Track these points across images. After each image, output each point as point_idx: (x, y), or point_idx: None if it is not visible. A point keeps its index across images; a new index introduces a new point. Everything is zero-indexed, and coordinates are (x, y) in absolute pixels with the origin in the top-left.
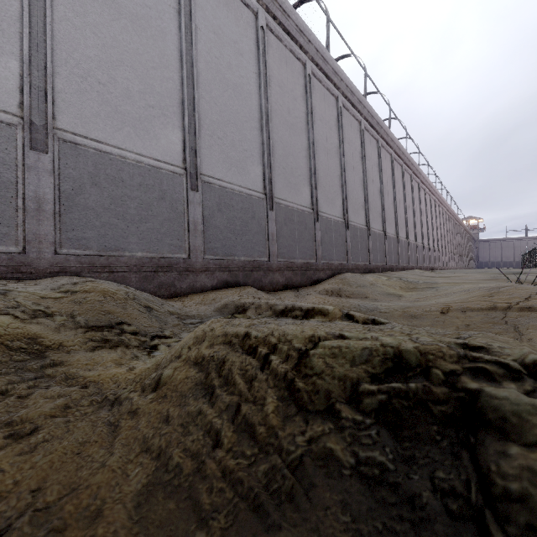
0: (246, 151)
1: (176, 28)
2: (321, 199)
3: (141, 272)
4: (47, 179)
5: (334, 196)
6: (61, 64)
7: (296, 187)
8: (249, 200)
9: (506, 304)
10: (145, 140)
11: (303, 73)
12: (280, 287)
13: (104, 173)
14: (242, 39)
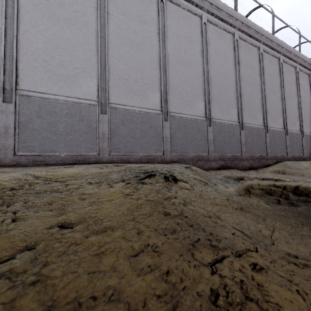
0: (229, 103)
1: (201, 59)
2: (269, 119)
3: (193, 161)
4: (168, 130)
5: (277, 117)
6: (169, 89)
7: (254, 116)
8: (231, 127)
9: None
10: (192, 109)
11: (258, 53)
12: (247, 168)
13: (181, 125)
14: (227, 50)
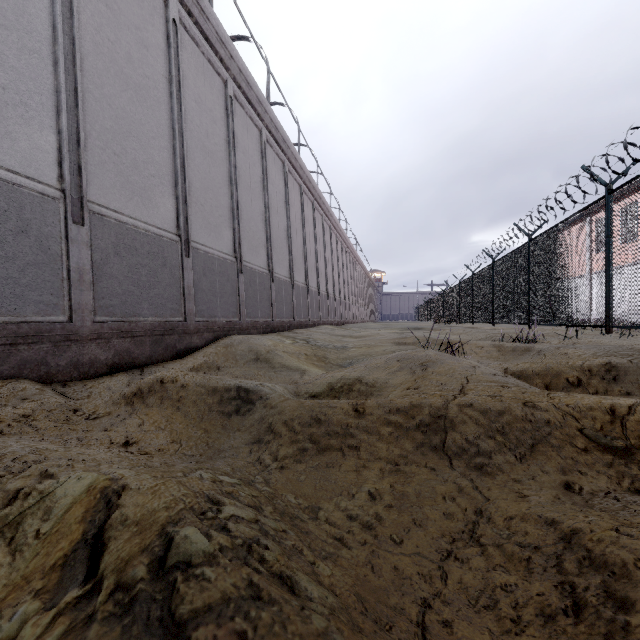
0: (3, 88)
1: None
2: (197, 222)
3: None
4: None
5: (219, 222)
6: None
7: (145, 194)
8: (10, 195)
9: (441, 401)
10: None
11: (163, 12)
12: (101, 369)
13: None
14: None
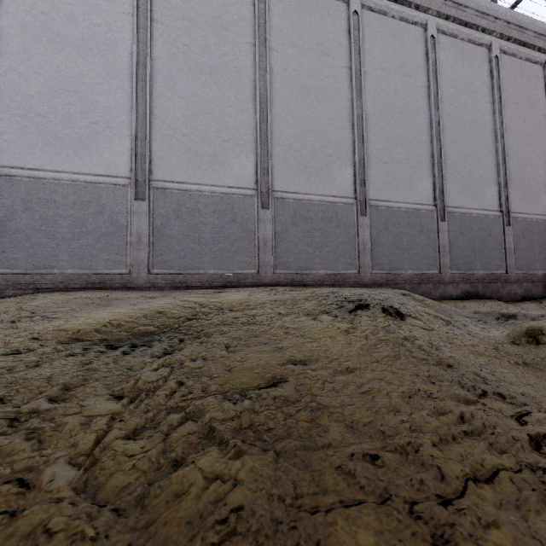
0: (481, 177)
1: (426, 101)
2: None
3: (411, 284)
4: (366, 231)
5: None
6: (368, 160)
7: (534, 197)
8: (486, 220)
9: None
10: (409, 192)
11: (541, 74)
12: (518, 298)
13: (390, 220)
14: (476, 78)
